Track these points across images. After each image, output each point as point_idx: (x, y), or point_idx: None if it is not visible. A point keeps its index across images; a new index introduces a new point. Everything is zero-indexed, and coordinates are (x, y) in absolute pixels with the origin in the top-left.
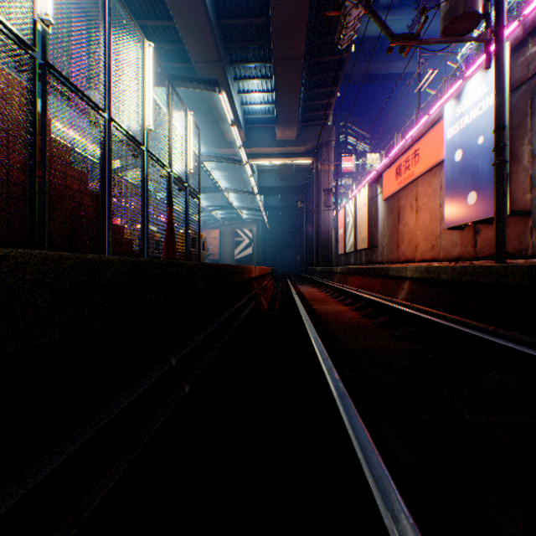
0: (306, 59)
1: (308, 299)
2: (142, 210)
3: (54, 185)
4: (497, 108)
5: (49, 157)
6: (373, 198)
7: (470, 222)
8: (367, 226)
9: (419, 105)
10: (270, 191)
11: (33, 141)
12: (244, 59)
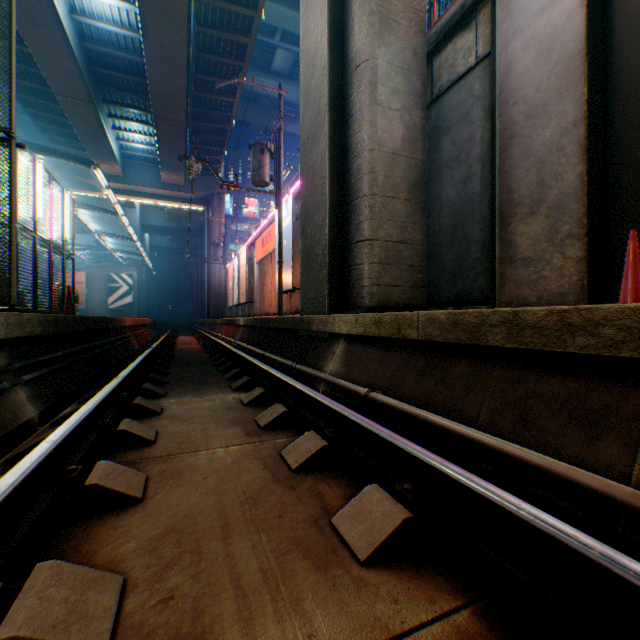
0: (190, 124)
1: (178, 343)
2: (34, 278)
3: None
4: (280, 233)
5: None
6: (252, 259)
7: (283, 291)
8: (246, 283)
9: None
10: (158, 230)
11: None
12: (122, 102)
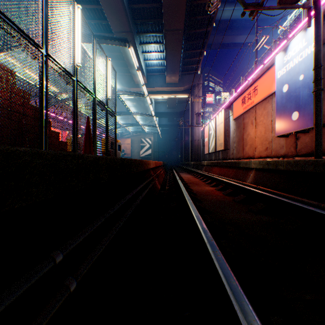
0: (185, 31)
1: (187, 182)
2: (73, 121)
3: None
4: (316, 53)
5: None
6: (226, 118)
7: (294, 131)
8: (223, 136)
9: (256, 59)
10: (162, 115)
11: None
12: (146, 31)
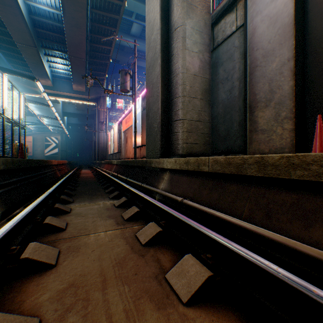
0: (88, 60)
1: (81, 173)
2: (3, 139)
3: None
4: (135, 116)
5: None
6: (120, 130)
7: (136, 146)
8: (117, 142)
9: None
10: (71, 115)
11: None
12: (52, 47)
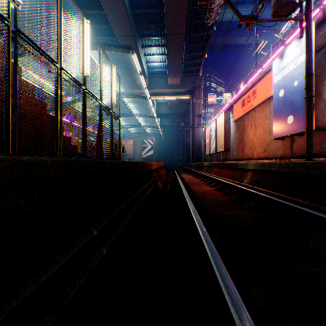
0: (186, 34)
1: (187, 182)
2: (83, 127)
3: (23, 110)
4: (307, 62)
5: (19, 91)
6: (227, 120)
7: (289, 134)
8: (223, 137)
9: (256, 62)
10: (164, 116)
11: (7, 80)
12: (148, 35)
